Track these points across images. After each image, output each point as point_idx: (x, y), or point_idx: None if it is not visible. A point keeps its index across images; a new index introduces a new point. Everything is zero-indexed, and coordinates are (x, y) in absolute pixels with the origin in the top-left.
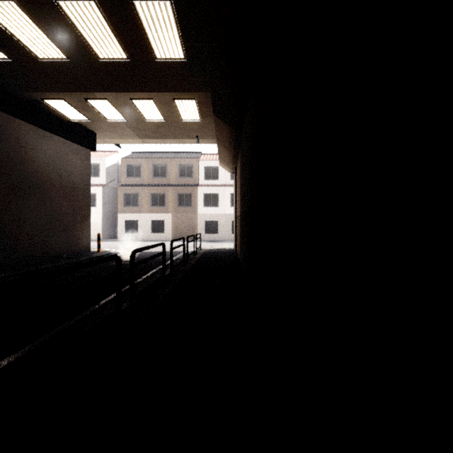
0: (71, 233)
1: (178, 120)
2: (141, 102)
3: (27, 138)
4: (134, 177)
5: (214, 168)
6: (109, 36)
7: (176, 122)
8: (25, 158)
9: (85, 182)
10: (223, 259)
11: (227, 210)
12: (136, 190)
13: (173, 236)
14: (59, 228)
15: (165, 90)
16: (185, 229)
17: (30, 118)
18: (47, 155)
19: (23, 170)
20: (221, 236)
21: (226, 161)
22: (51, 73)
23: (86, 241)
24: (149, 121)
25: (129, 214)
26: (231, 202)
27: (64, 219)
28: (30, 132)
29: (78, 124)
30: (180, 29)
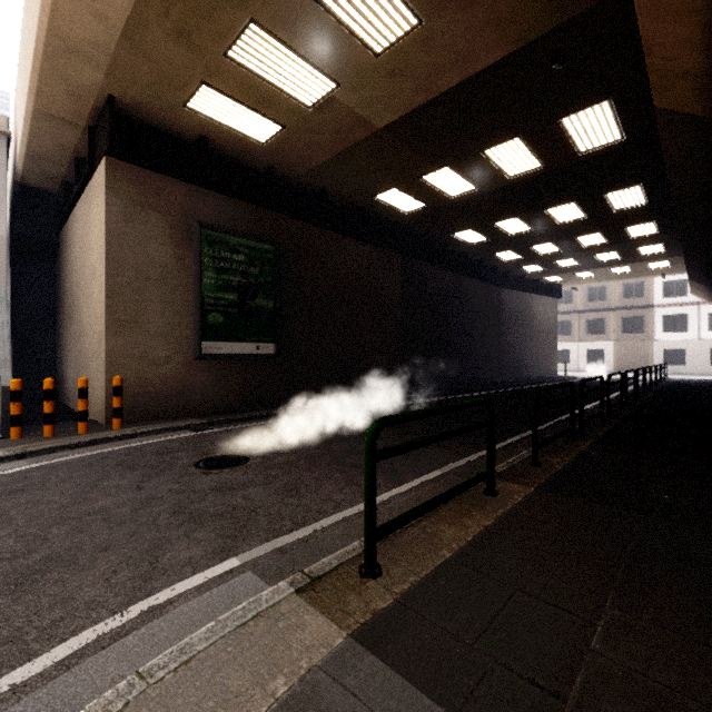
0: (548, 361)
1: (645, 270)
2: (616, 269)
3: (533, 303)
4: (563, 304)
5: (679, 282)
6: (614, 256)
7: (643, 270)
8: (532, 316)
9: (555, 324)
10: (696, 383)
11: (702, 335)
12: (567, 318)
13: (616, 368)
14: (543, 358)
15: (641, 262)
16: (632, 360)
17: (536, 291)
18: (539, 311)
19: (532, 323)
20: (692, 369)
21: (700, 295)
22: (562, 270)
23: (555, 368)
24: (616, 274)
25: (560, 344)
26: (710, 324)
27: (545, 351)
28: (534, 299)
29: (553, 284)
30: (664, 247)
